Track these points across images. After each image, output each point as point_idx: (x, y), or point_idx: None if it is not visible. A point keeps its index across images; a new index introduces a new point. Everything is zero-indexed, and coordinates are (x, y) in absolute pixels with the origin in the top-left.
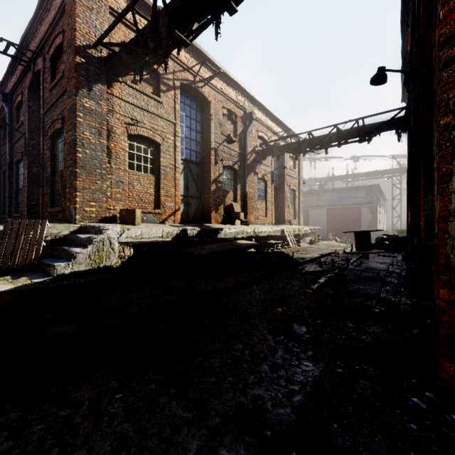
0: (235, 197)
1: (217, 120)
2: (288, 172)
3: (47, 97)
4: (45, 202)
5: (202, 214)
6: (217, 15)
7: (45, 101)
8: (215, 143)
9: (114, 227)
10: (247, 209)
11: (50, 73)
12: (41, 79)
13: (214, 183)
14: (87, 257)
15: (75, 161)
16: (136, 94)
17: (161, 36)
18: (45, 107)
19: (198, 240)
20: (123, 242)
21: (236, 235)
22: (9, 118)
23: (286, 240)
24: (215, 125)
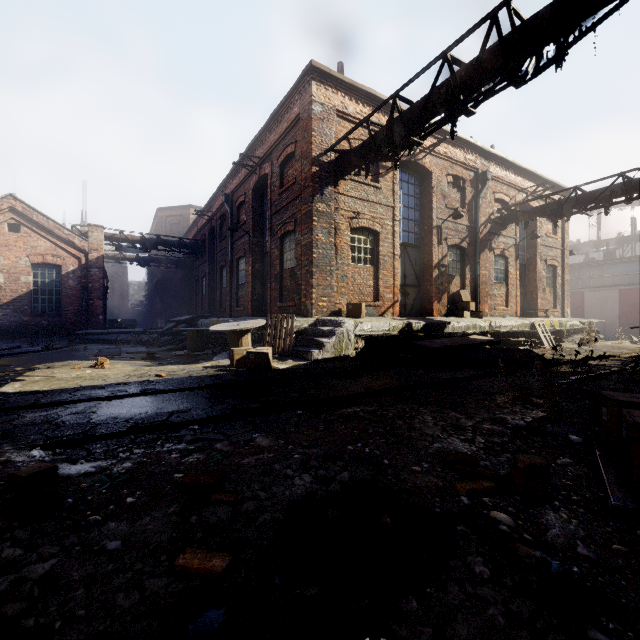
0: (463, 283)
1: (439, 192)
2: (544, 241)
3: (276, 200)
4: (274, 298)
5: (421, 305)
6: (454, 119)
7: (272, 203)
8: (438, 219)
9: (348, 320)
10: (478, 297)
11: (279, 178)
12: (269, 183)
13: (436, 267)
14: (332, 347)
15: (311, 261)
16: (358, 186)
17: (396, 143)
18: (273, 209)
19: (421, 335)
20: (357, 335)
21: (466, 330)
22: (231, 217)
23: (538, 338)
24: (437, 198)
